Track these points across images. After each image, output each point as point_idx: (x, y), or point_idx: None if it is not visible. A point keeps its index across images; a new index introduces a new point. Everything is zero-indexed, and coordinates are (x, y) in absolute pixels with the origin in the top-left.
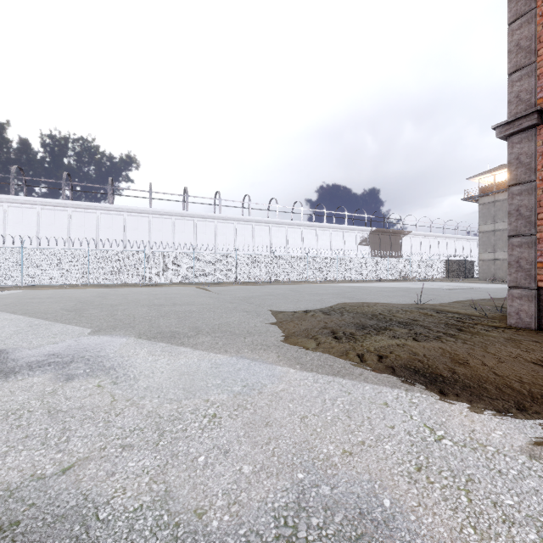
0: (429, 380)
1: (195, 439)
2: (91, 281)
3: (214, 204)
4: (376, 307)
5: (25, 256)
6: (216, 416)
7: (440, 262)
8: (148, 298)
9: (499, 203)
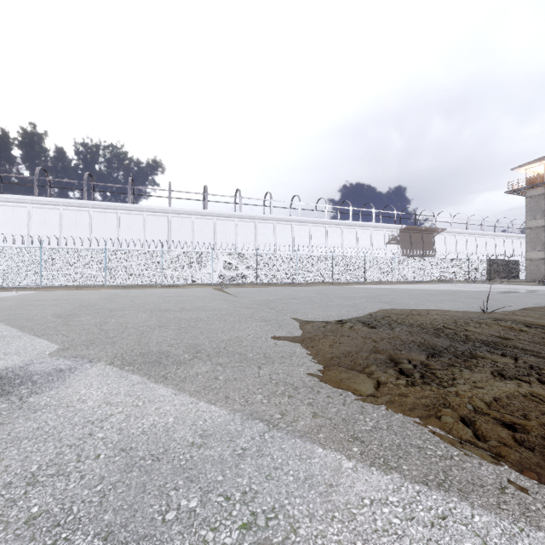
0: None
1: None
2: (108, 281)
3: (234, 203)
4: (432, 317)
5: (44, 256)
6: None
7: (480, 262)
8: (157, 301)
9: None
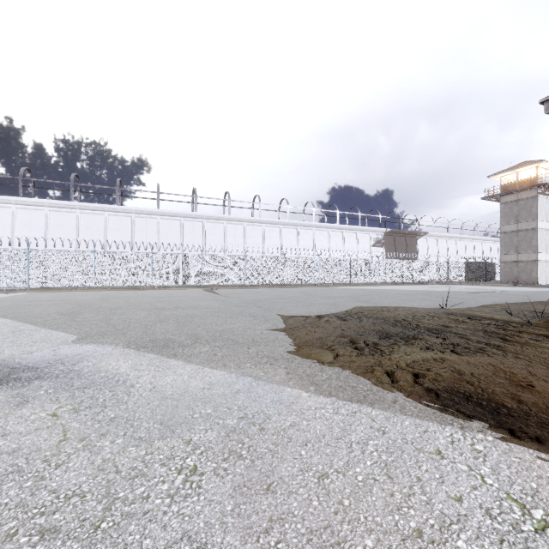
0: (489, 412)
1: (157, 517)
2: (97, 283)
3: (223, 205)
4: (397, 312)
5: (31, 258)
6: (196, 470)
7: (459, 264)
8: (151, 301)
9: (522, 201)
